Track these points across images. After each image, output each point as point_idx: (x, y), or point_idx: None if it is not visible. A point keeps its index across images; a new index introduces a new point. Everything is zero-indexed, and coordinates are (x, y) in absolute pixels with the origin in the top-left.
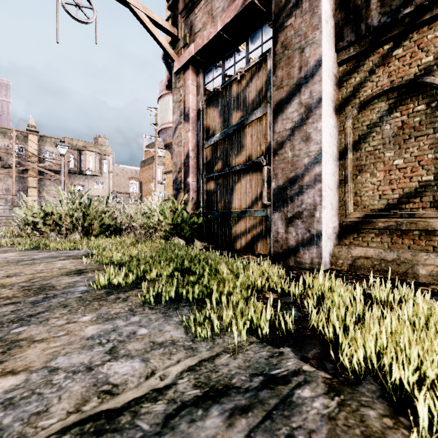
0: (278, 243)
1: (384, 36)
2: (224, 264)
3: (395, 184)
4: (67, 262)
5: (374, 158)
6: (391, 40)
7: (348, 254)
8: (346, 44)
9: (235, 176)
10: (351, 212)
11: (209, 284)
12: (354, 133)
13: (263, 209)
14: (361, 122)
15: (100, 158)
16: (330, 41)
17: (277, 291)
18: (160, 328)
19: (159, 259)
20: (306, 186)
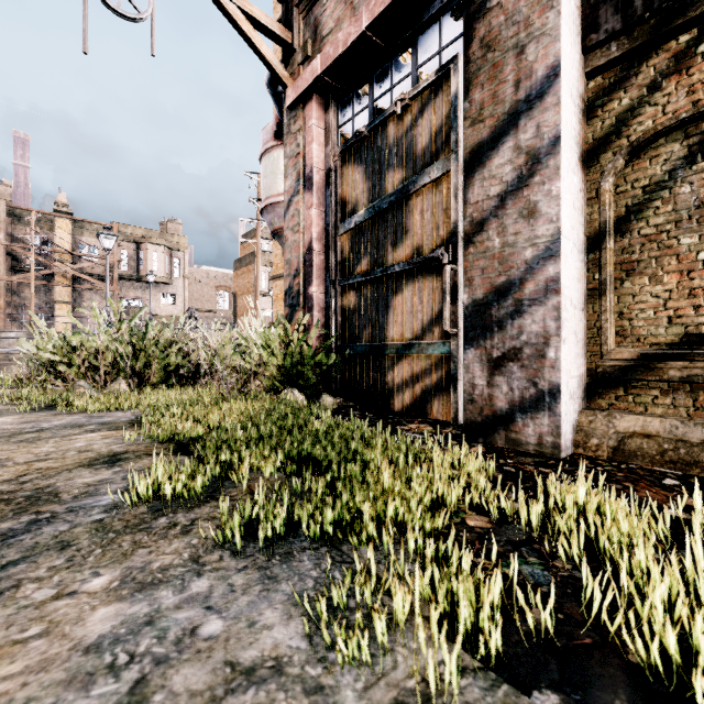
0: (475, 404)
1: (680, 17)
2: (378, 449)
3: (701, 297)
4: (97, 437)
5: (658, 248)
6: (695, 24)
7: (608, 427)
8: (604, 36)
9: (392, 282)
10: (612, 349)
11: (354, 498)
12: (617, 202)
13: (443, 342)
14: (630, 182)
15: (170, 255)
16: (574, 32)
17: (487, 509)
18: (251, 618)
19: (258, 432)
20: (530, 301)
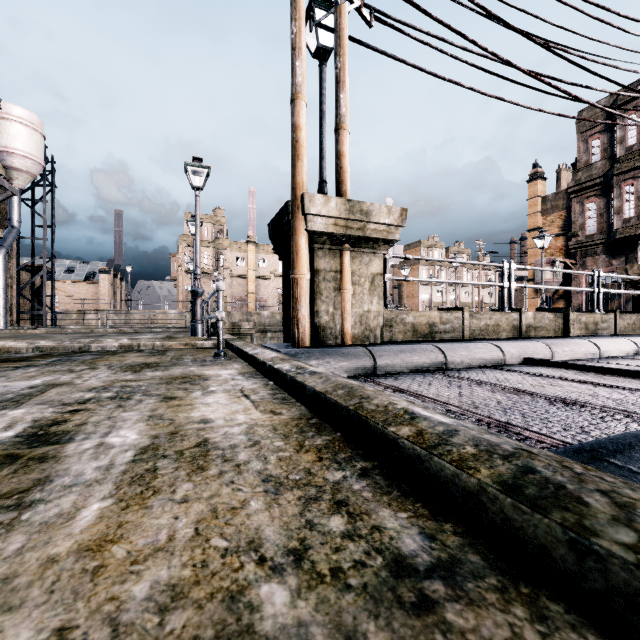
0: None
1: None
2: None
3: None
4: None
5: None
6: None
7: None
8: None
9: None
10: None
11: None
12: None
13: None
14: None
15: None
16: None
17: None
18: None
19: None
20: None
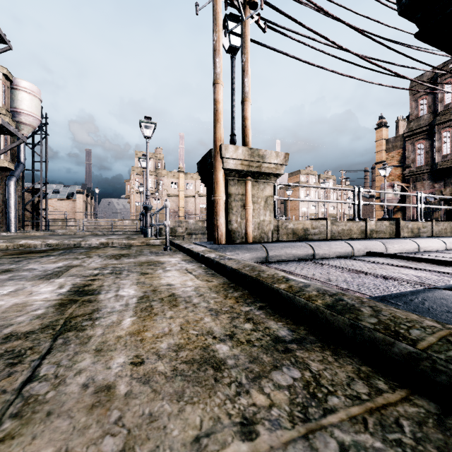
0: None
1: None
2: None
3: None
4: None
5: None
6: None
7: None
8: None
9: None
10: None
11: None
12: None
13: None
14: None
15: None
16: None
17: None
18: None
19: None
20: None
